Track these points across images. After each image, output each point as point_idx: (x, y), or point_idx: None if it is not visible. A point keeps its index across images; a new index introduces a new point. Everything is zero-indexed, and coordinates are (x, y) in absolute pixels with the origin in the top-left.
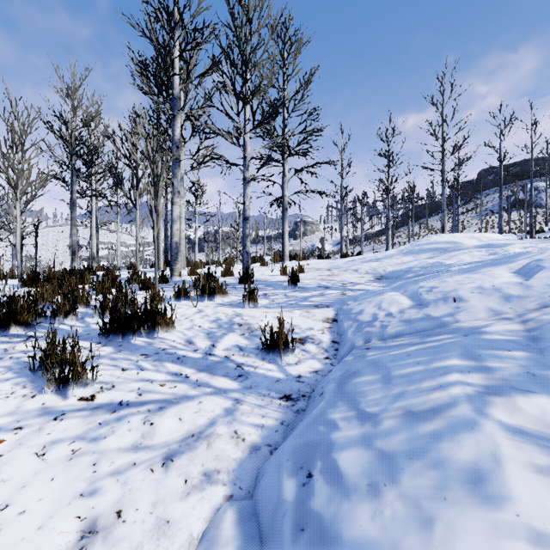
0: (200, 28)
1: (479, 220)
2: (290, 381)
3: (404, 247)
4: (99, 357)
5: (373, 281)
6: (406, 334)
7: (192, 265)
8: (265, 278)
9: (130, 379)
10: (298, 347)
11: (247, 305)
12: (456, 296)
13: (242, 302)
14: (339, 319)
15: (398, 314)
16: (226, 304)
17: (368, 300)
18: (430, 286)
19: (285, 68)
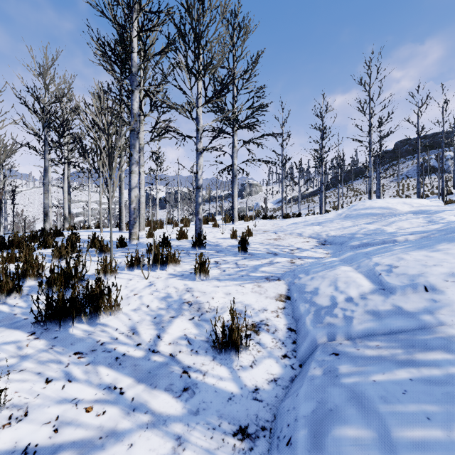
0: (157, 11)
1: (396, 183)
2: (245, 398)
3: (341, 211)
4: (24, 359)
5: (318, 247)
6: (378, 334)
7: (149, 228)
8: (217, 242)
9: (50, 398)
10: (252, 338)
11: (198, 277)
12: (427, 284)
13: (194, 273)
14: (293, 297)
15: (360, 300)
16: (178, 275)
17: (320, 274)
18: (388, 264)
19: (235, 50)
